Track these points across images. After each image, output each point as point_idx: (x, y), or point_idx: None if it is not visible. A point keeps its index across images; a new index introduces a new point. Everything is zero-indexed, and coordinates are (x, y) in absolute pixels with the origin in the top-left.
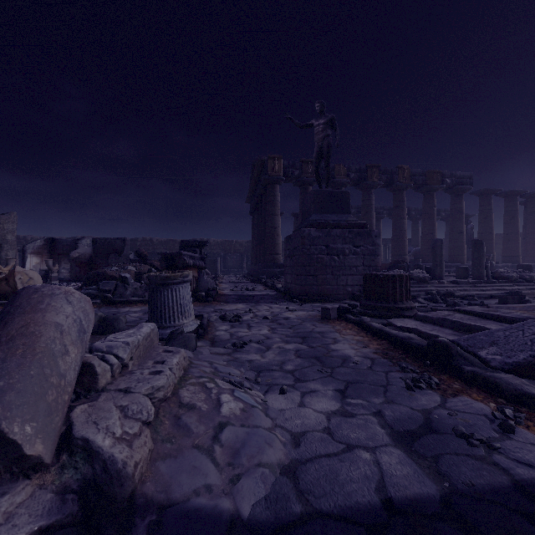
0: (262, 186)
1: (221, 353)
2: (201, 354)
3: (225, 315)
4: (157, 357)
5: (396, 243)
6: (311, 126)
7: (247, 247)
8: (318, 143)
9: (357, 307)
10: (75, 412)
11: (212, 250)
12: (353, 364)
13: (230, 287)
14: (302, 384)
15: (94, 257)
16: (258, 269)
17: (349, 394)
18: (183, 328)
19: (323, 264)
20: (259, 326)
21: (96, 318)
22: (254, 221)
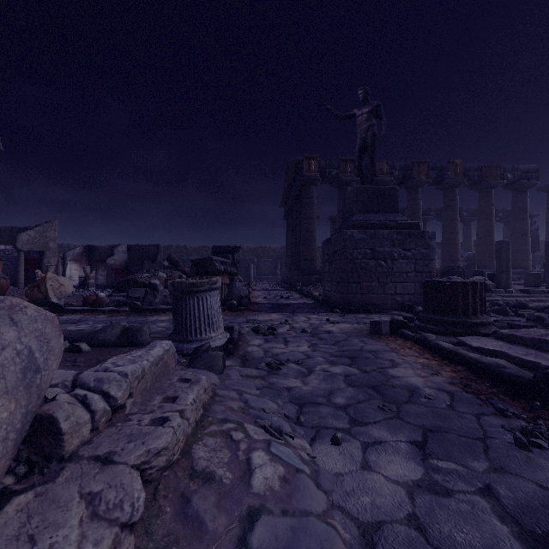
0: (296, 188)
1: (253, 375)
2: (229, 379)
3: (258, 327)
4: (169, 390)
5: (447, 247)
6: (353, 117)
7: (281, 253)
8: (361, 134)
9: (414, 320)
10: (5, 513)
11: (245, 256)
12: (425, 400)
13: (263, 294)
14: (360, 429)
15: (129, 263)
16: (293, 276)
17: (431, 450)
18: (211, 342)
19: (368, 270)
20: (297, 341)
21: (119, 328)
22: (288, 225)
